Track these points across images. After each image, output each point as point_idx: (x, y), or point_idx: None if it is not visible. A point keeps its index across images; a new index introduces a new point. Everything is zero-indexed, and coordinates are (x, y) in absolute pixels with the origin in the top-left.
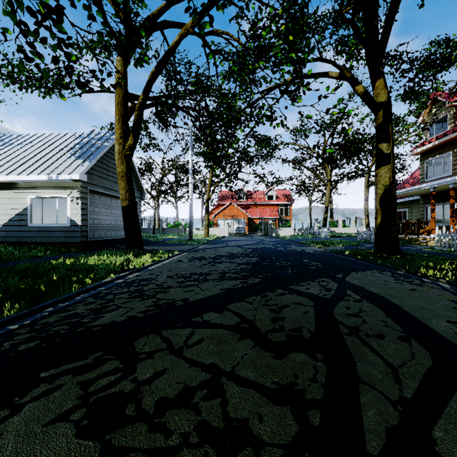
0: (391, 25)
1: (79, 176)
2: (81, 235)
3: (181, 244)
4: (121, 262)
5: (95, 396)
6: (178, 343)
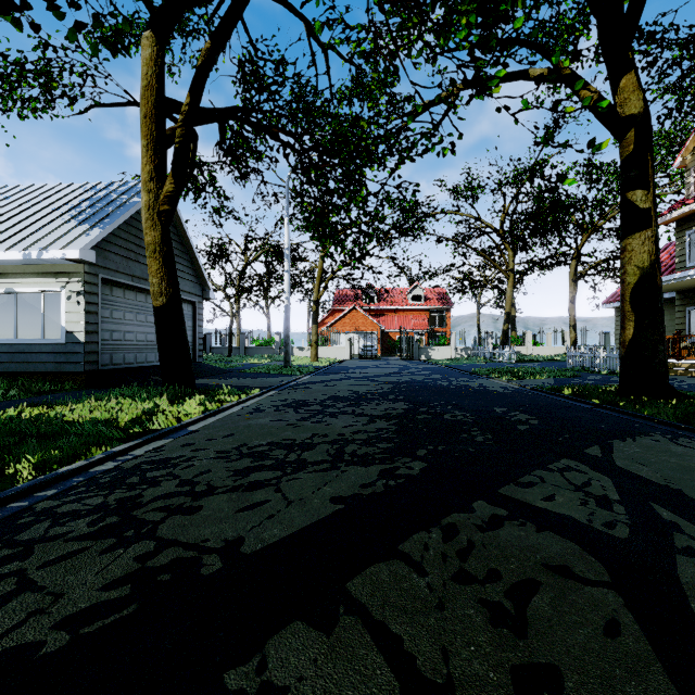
0: None
1: (79, 253)
2: (84, 361)
3: (270, 374)
4: (138, 414)
5: None
6: None
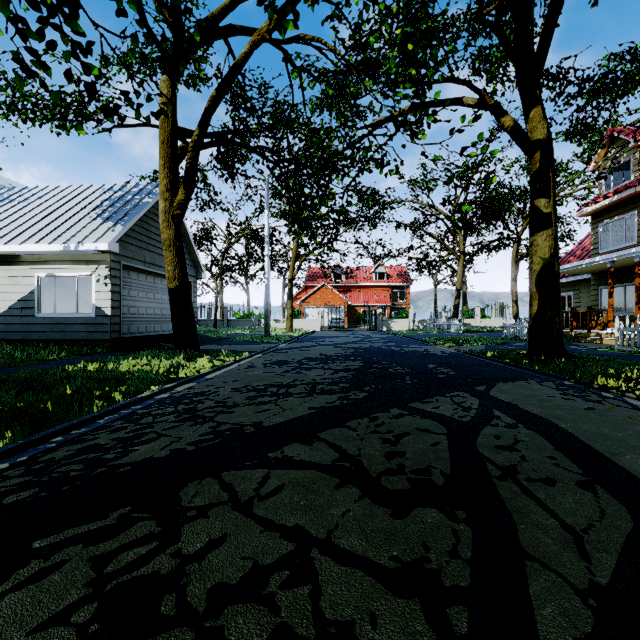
0: (553, 30)
1: (108, 246)
2: (110, 330)
3: (254, 342)
4: (167, 368)
5: (114, 581)
6: (245, 493)
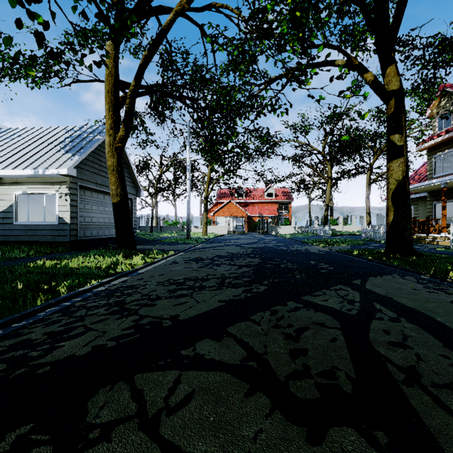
0: (405, 5)
1: (67, 171)
2: (70, 234)
3: (178, 243)
4: (109, 264)
5: None
6: (154, 403)
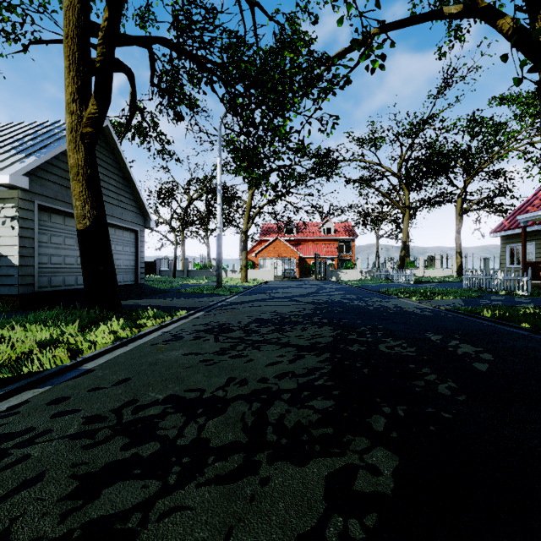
0: None
1: (10, 178)
2: (18, 283)
3: (203, 294)
4: (32, 347)
5: None
6: None
